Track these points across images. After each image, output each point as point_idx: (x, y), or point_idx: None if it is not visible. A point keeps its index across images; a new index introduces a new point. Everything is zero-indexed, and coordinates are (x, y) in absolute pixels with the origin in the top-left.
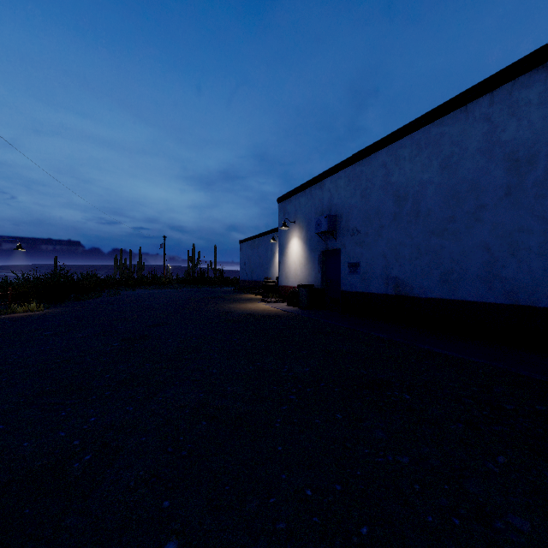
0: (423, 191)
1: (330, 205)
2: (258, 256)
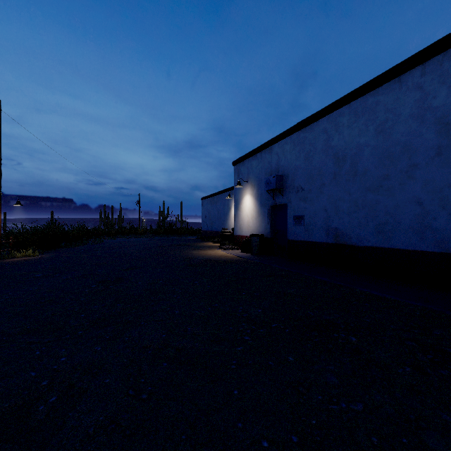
0: (360, 153)
1: (278, 166)
2: (216, 210)
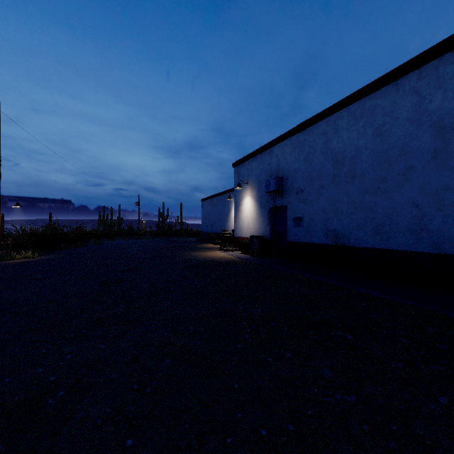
0: (358, 155)
1: (278, 168)
2: (216, 212)
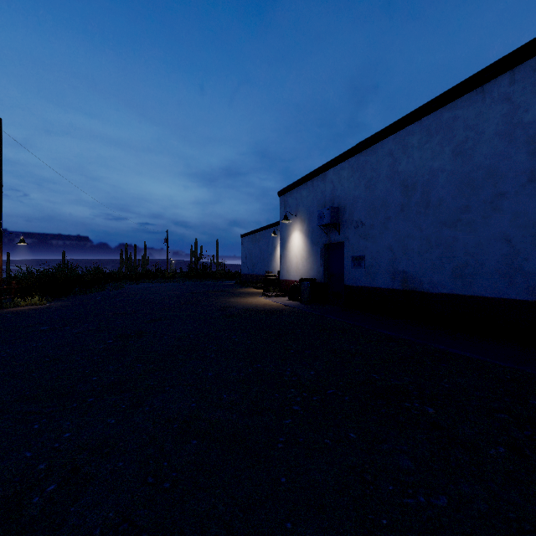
0: (433, 180)
1: (333, 196)
2: (259, 250)
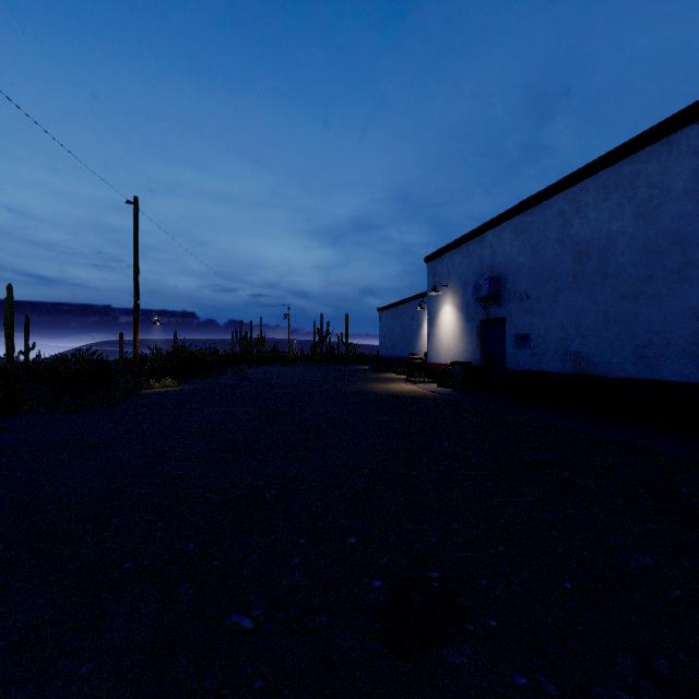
0: (612, 245)
1: (492, 264)
2: (401, 327)
